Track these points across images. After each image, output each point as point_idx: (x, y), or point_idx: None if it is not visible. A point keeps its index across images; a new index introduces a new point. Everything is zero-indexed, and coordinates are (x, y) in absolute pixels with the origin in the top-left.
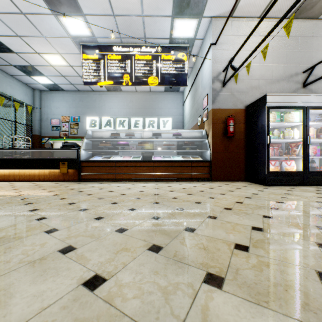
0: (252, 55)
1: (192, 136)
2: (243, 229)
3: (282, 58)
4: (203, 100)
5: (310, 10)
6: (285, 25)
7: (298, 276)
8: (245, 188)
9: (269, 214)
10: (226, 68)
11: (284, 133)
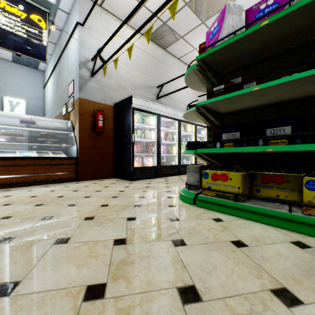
0: (121, 56)
1: (54, 126)
2: (104, 248)
3: (144, 69)
4: (68, 86)
5: (161, 40)
6: (146, 31)
7: (163, 314)
8: (113, 186)
9: (133, 214)
10: (95, 57)
11: (145, 134)
